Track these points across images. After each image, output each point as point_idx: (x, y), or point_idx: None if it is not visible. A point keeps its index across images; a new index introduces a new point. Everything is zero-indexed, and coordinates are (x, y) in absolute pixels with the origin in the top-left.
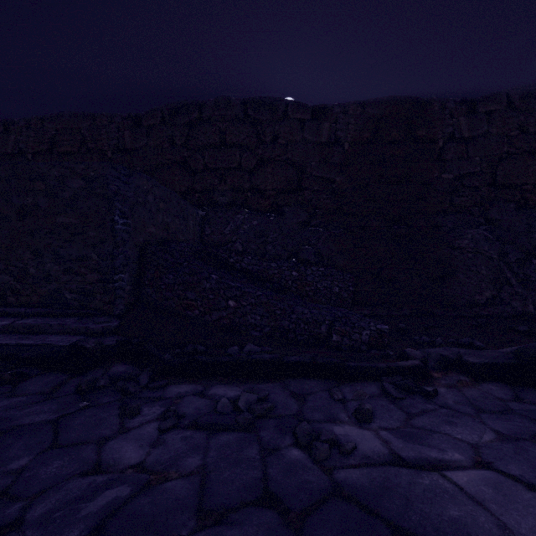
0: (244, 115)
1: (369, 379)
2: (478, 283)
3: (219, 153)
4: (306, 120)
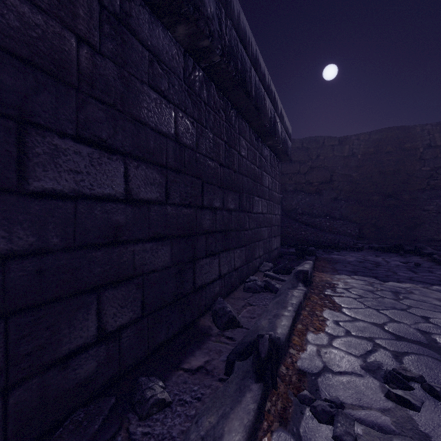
0: (301, 146)
1: (344, 250)
2: (437, 229)
3: (288, 166)
4: (335, 145)
